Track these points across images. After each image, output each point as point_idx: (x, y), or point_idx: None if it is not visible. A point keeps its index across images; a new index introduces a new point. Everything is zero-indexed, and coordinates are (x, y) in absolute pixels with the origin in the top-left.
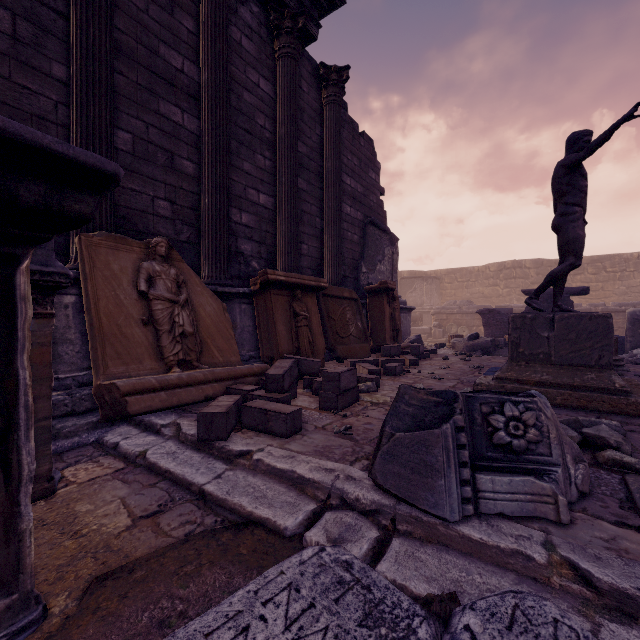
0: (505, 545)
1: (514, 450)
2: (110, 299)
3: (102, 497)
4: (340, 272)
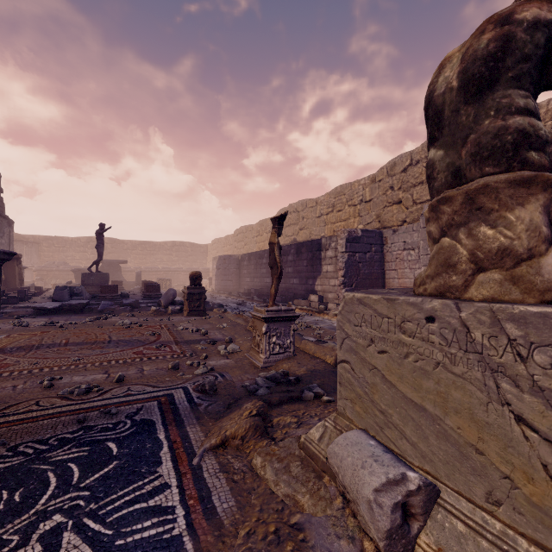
0: None
1: (78, 294)
2: None
3: None
4: None
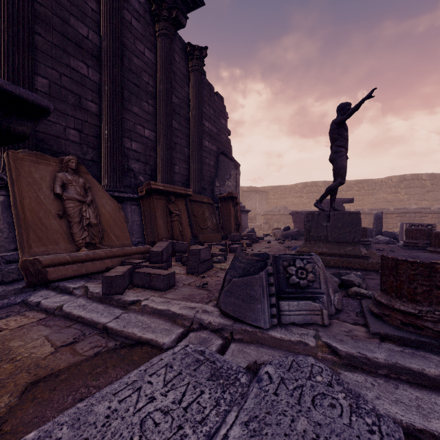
0: (294, 339)
1: (301, 286)
2: (32, 199)
3: (30, 336)
4: (201, 185)
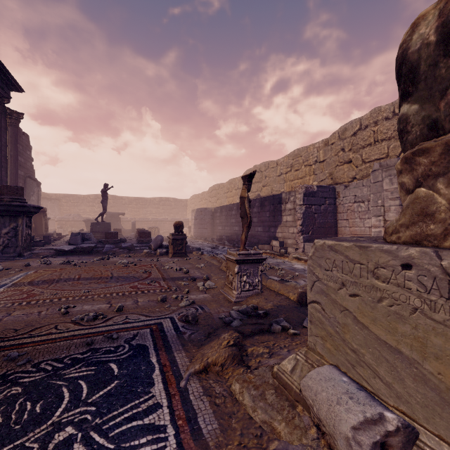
0: None
1: (88, 239)
2: None
3: None
4: None
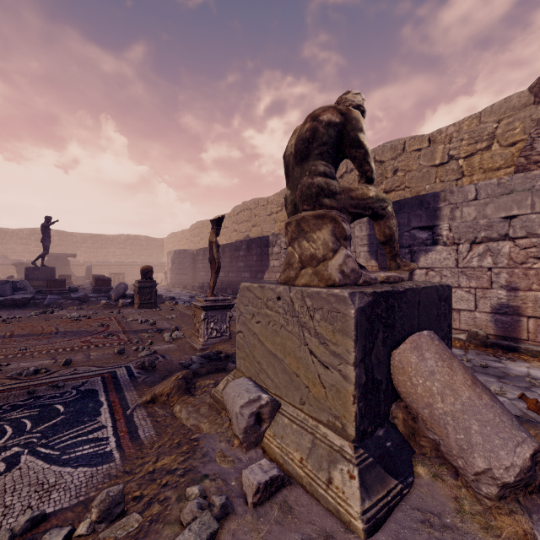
0: None
1: (21, 288)
2: None
3: None
4: None
